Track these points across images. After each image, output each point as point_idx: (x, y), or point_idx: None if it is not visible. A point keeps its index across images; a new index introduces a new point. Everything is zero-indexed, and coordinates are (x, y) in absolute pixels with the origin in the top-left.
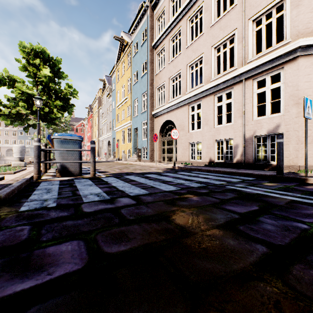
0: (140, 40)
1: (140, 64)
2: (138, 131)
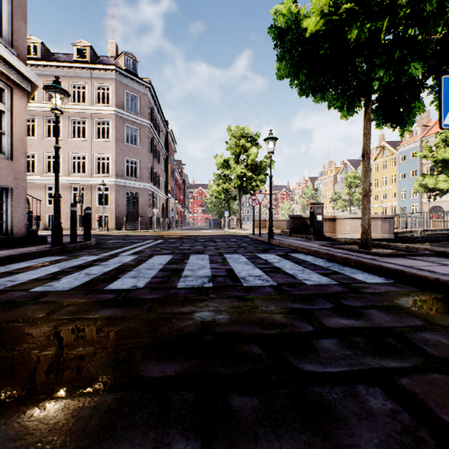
0: (409, 156)
1: (408, 169)
2: (406, 209)
